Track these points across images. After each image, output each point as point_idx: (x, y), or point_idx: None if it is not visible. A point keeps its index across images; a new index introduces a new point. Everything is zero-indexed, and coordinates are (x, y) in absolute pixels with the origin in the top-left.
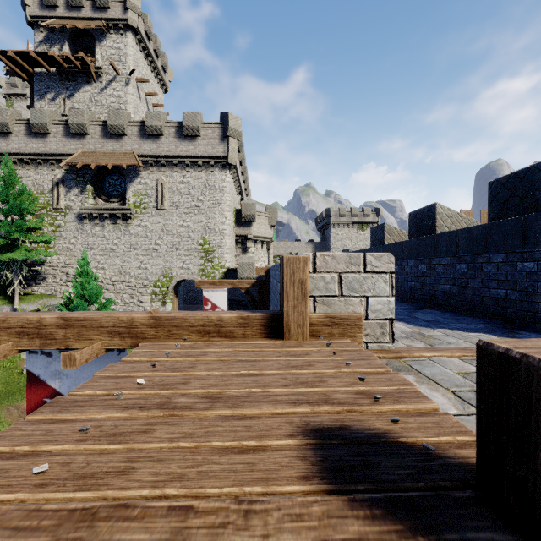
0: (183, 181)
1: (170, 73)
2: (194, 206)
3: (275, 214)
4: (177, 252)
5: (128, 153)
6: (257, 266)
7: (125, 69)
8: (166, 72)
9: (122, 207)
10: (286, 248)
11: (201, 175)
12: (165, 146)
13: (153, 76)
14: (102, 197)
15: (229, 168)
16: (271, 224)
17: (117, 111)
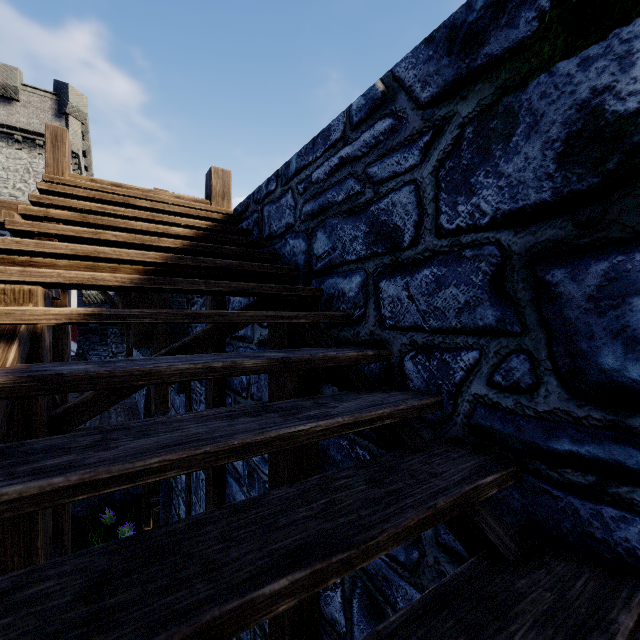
0: None
1: None
2: (8, 195)
3: None
4: None
5: None
6: None
7: None
8: None
9: None
10: None
11: (21, 154)
12: None
13: None
14: None
15: None
16: None
17: None
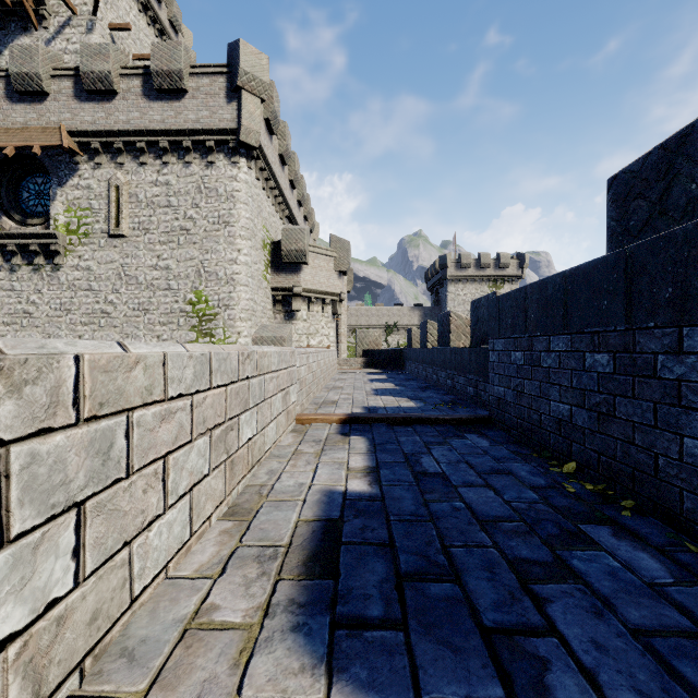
0: (158, 181)
1: (187, 36)
2: (179, 229)
3: (347, 251)
4: (145, 317)
5: (51, 128)
6: (308, 344)
7: (86, 5)
8: (178, 32)
9: (40, 231)
10: (379, 316)
11: (191, 168)
12: (120, 113)
13: (152, 34)
14: (14, 216)
15: (246, 155)
16: (339, 269)
17: (26, 45)
